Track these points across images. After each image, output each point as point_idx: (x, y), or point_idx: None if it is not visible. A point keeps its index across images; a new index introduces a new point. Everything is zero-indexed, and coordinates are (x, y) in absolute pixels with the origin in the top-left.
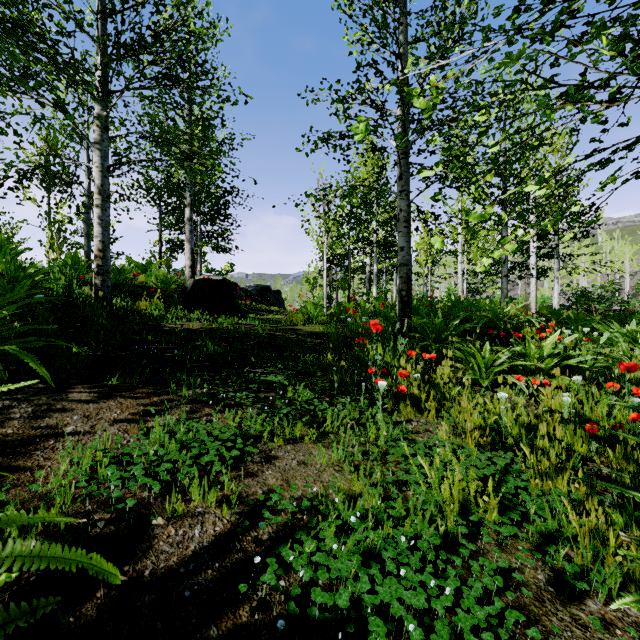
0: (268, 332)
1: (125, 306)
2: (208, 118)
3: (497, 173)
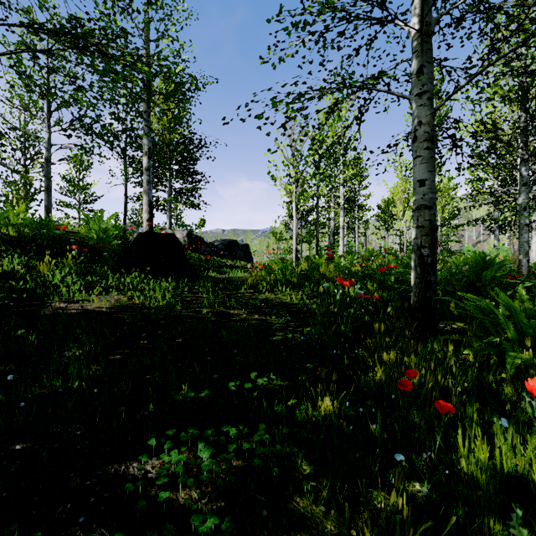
0: (217, 309)
1: (14, 271)
2: (137, 9)
3: (529, 87)
